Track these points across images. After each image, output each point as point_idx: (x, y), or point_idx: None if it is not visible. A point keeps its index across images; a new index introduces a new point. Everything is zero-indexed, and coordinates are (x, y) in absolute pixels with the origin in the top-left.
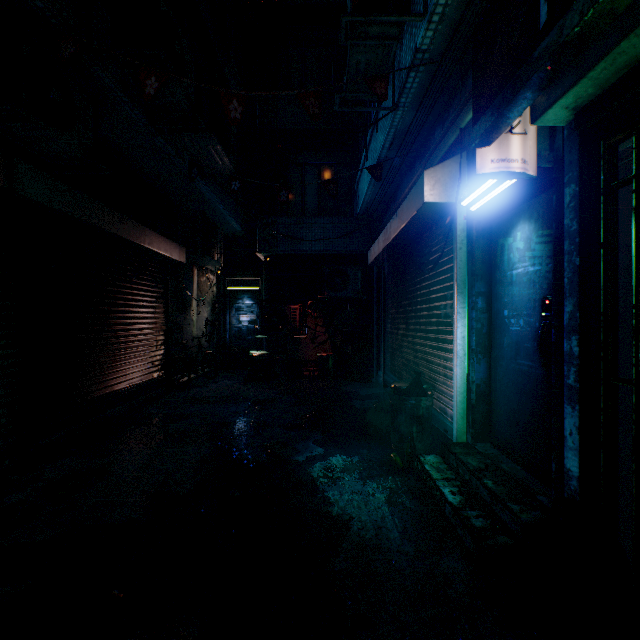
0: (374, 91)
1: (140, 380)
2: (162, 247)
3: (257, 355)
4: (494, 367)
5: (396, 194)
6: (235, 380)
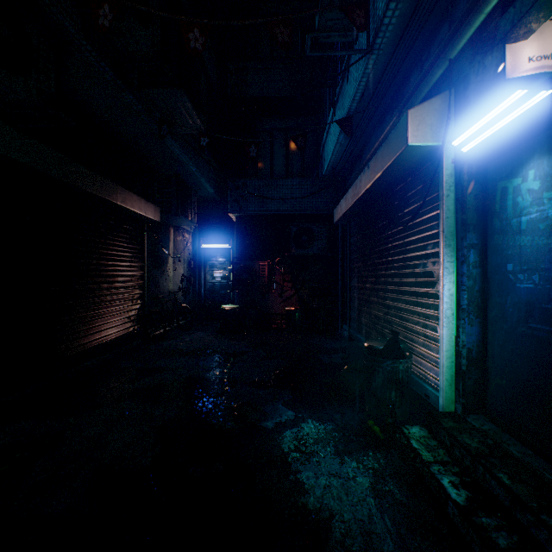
0: (352, 19)
1: (115, 333)
2: (136, 205)
3: (228, 309)
4: (491, 329)
5: (362, 152)
6: (208, 332)
